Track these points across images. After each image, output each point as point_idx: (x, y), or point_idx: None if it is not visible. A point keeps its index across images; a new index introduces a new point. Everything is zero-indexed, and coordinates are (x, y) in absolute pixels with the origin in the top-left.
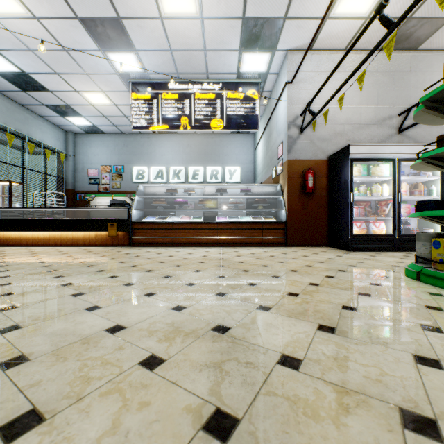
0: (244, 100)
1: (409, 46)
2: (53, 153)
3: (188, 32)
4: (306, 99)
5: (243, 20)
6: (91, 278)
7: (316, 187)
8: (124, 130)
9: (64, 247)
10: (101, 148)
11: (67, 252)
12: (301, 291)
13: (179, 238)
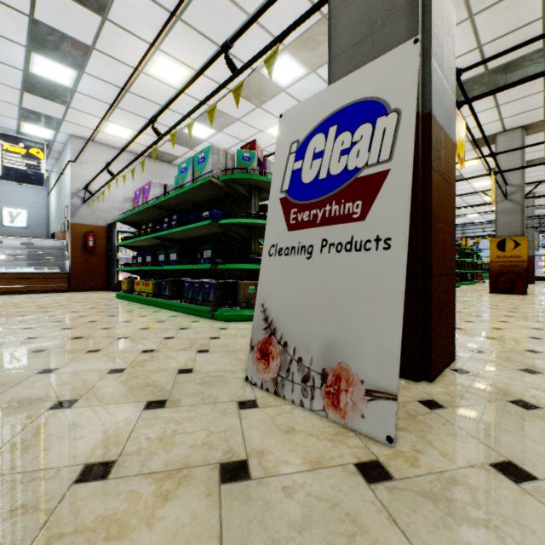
0: (27, 157)
1: (166, 161)
2: None
3: None
4: (89, 178)
5: (20, 107)
6: None
7: (97, 246)
8: None
9: None
10: None
11: None
12: (46, 304)
13: None
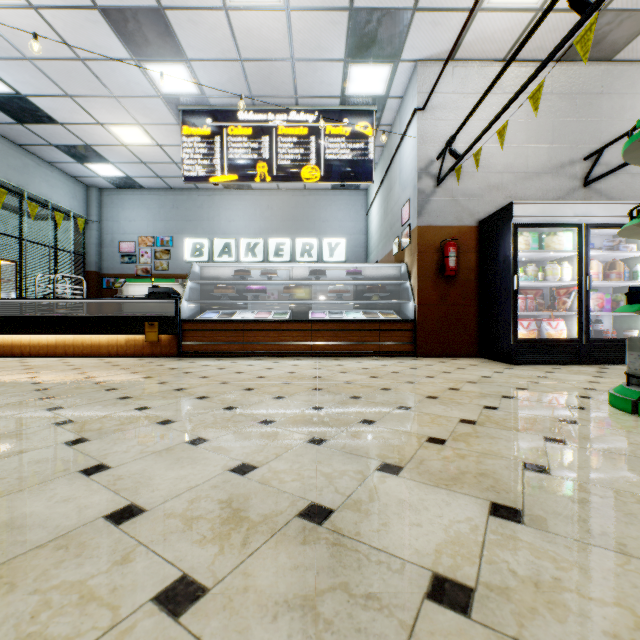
0: (351, 138)
1: (600, 56)
2: (68, 218)
3: (266, 32)
4: (445, 135)
5: (350, 12)
6: (107, 411)
7: (459, 268)
8: (173, 184)
9: (79, 358)
10: (139, 211)
11: (81, 366)
12: (449, 434)
13: (253, 344)
